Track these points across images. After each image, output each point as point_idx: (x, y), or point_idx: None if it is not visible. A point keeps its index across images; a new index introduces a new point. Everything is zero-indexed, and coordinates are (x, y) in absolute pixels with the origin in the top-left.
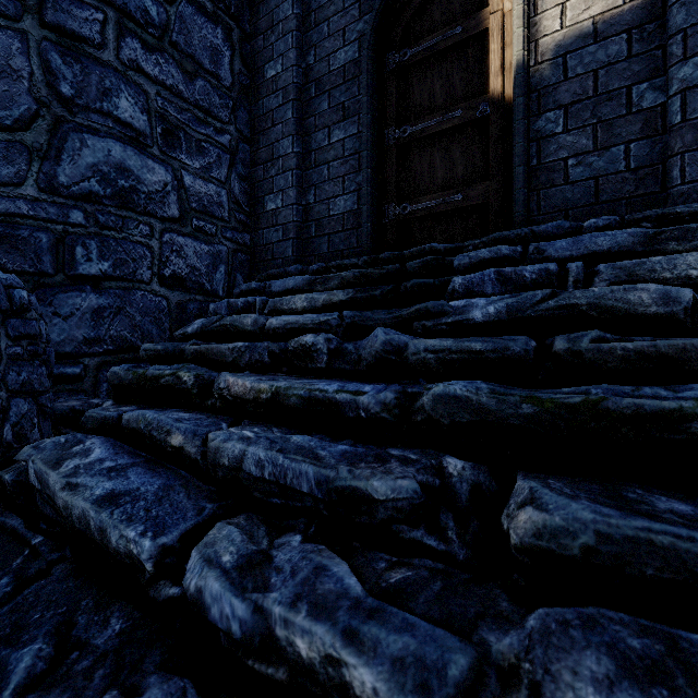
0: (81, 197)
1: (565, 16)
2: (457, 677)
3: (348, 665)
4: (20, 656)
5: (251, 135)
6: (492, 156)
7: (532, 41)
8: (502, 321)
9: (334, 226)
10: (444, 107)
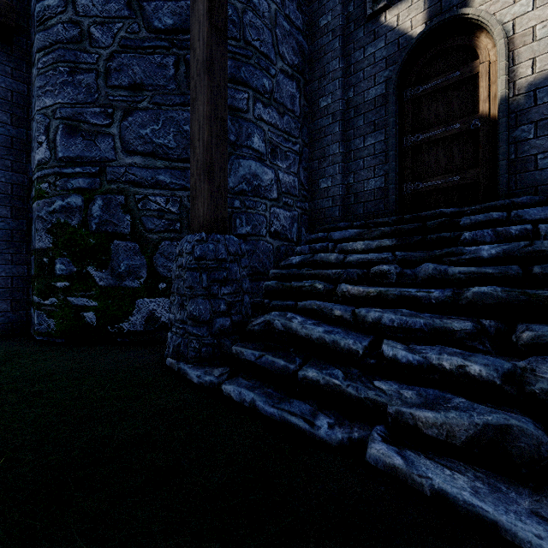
0: (238, 193)
1: (535, 66)
2: (507, 368)
3: (468, 366)
4: (336, 371)
5: (309, 142)
6: (481, 152)
7: (511, 82)
8: (500, 258)
9: (367, 197)
10: (446, 121)
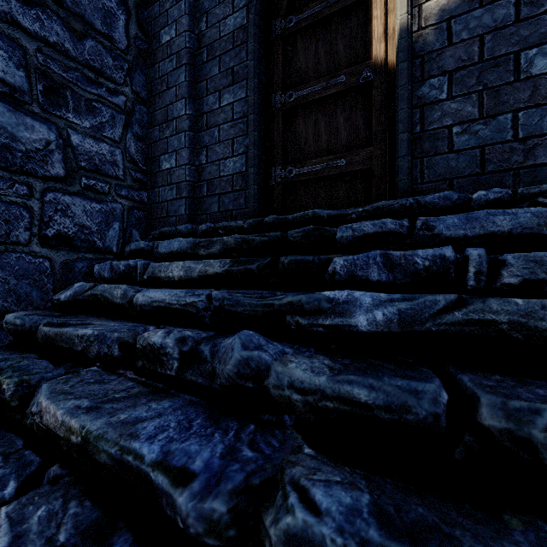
0: None
1: None
2: None
3: None
4: None
5: (148, 97)
6: (375, 122)
7: (416, 6)
8: (393, 332)
9: (224, 186)
10: (328, 73)
